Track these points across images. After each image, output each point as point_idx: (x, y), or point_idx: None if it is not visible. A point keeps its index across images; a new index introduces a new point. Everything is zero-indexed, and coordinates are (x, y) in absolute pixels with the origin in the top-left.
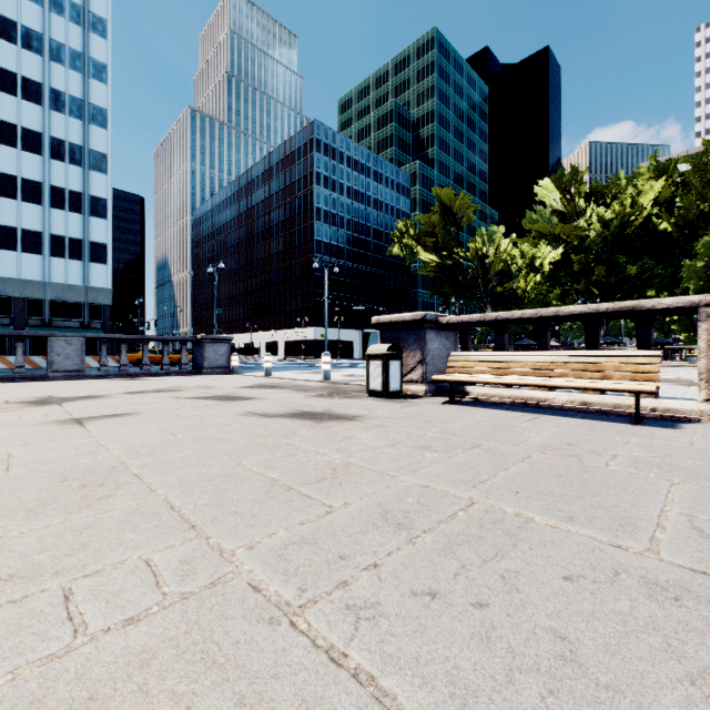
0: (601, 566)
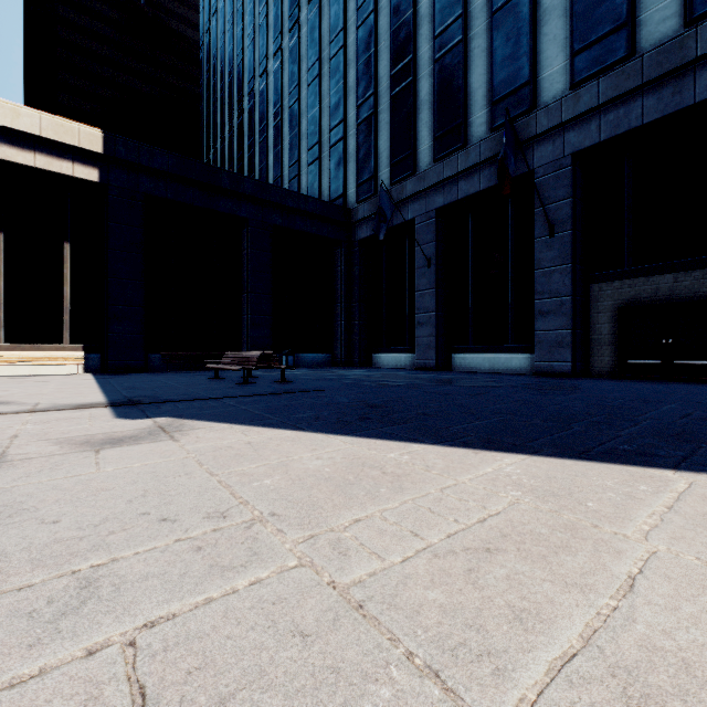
0: (8, 527)
